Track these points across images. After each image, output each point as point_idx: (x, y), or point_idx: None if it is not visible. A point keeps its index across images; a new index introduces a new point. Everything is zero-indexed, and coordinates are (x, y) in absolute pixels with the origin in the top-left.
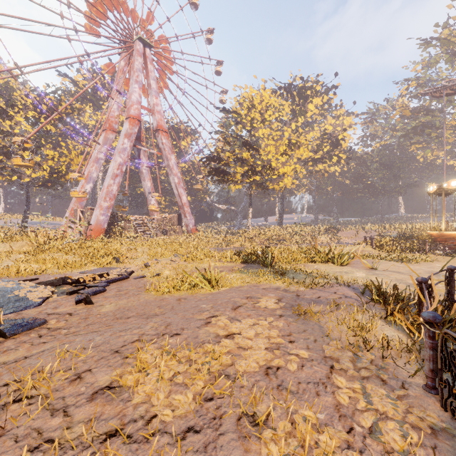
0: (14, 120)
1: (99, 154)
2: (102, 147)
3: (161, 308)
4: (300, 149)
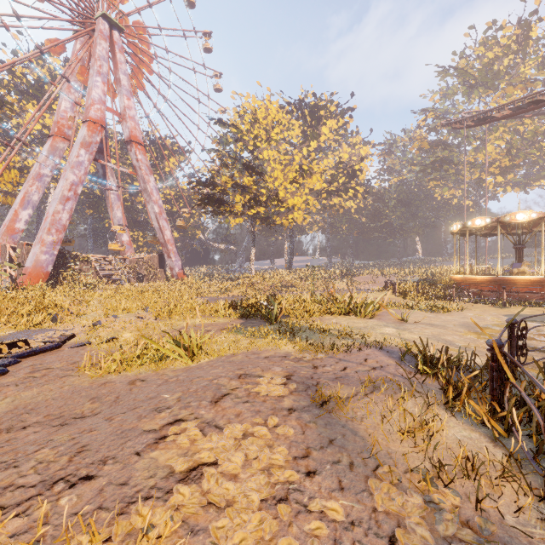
0: None
1: (42, 168)
2: (47, 159)
3: (95, 402)
4: (313, 177)
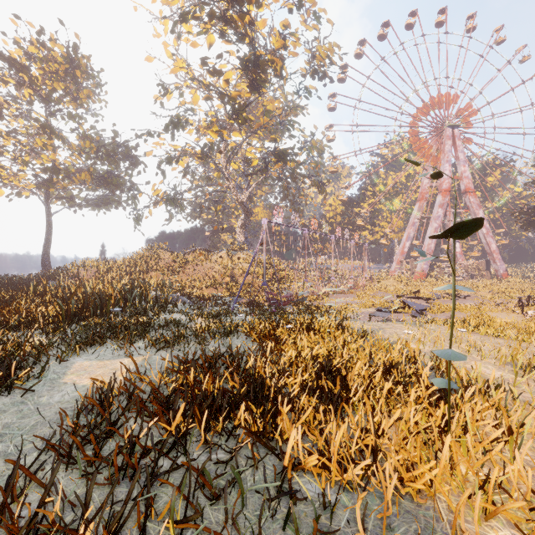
0: (362, 207)
1: (415, 219)
2: (417, 214)
3: None
4: None
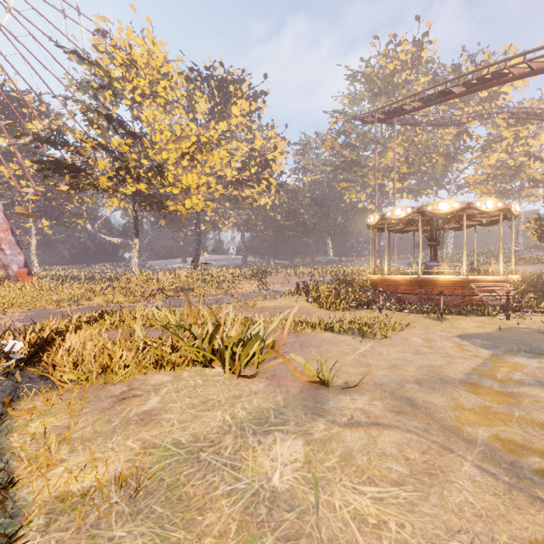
0: None
1: None
2: None
3: None
4: (214, 153)
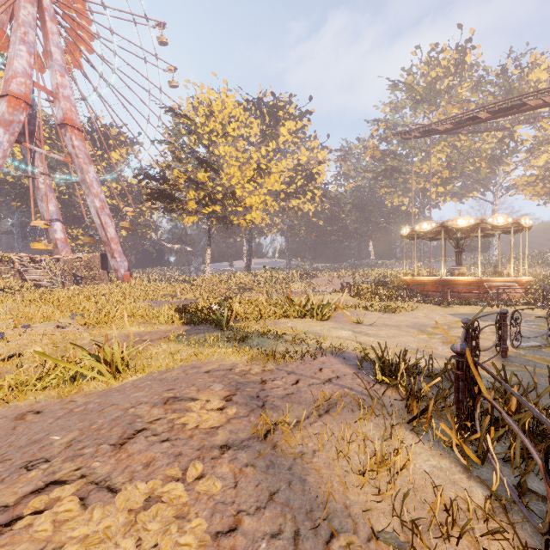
0: None
1: None
2: None
3: None
4: (271, 177)
